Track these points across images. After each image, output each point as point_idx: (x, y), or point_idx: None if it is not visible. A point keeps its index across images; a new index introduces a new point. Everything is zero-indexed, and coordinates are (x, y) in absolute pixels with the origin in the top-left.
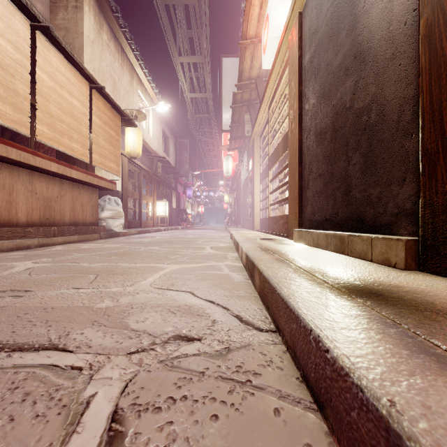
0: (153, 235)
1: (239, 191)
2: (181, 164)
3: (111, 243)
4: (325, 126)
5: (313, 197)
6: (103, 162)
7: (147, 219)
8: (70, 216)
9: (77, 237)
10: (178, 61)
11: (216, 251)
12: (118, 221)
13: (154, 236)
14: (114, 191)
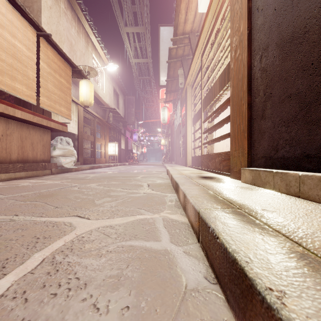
0: (102, 170)
1: (173, 135)
2: (129, 115)
3: (55, 179)
4: (305, 23)
5: (275, 127)
6: (53, 105)
7: (101, 157)
8: (18, 153)
9: (24, 173)
10: (124, 31)
11: (152, 191)
12: (69, 158)
13: (101, 171)
14: (70, 134)
